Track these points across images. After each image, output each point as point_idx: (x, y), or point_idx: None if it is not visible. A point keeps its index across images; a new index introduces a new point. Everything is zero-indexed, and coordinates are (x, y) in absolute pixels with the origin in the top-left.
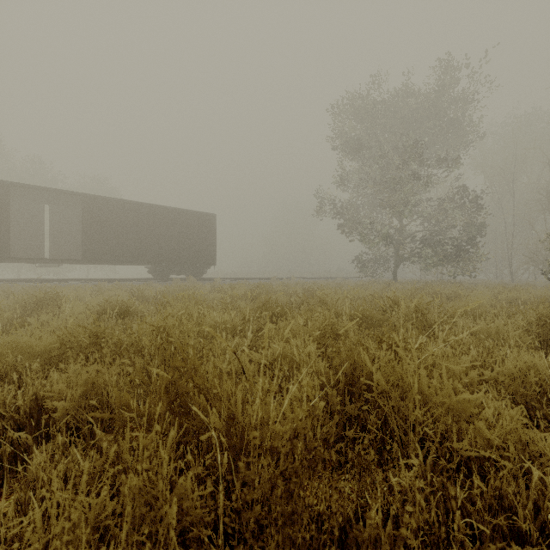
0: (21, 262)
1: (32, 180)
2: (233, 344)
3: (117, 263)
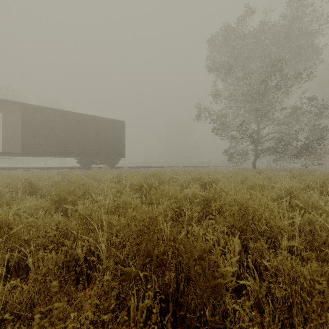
0: None
1: None
2: None
3: (51, 156)
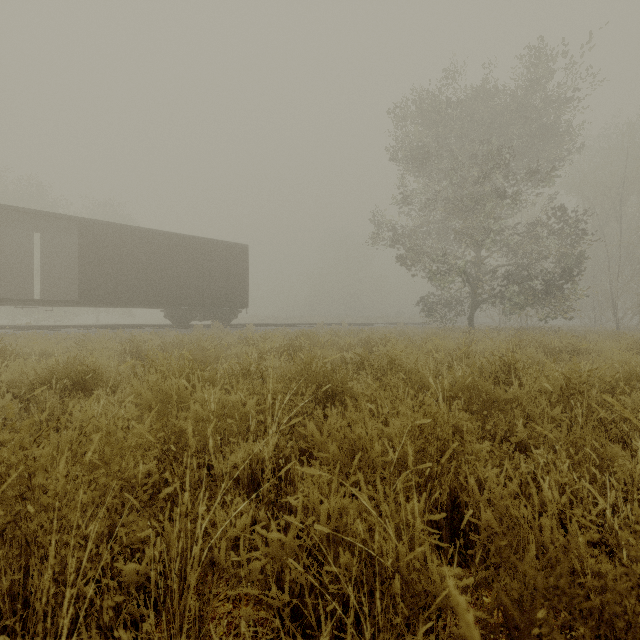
0: None
1: (28, 205)
2: (239, 456)
3: (124, 305)
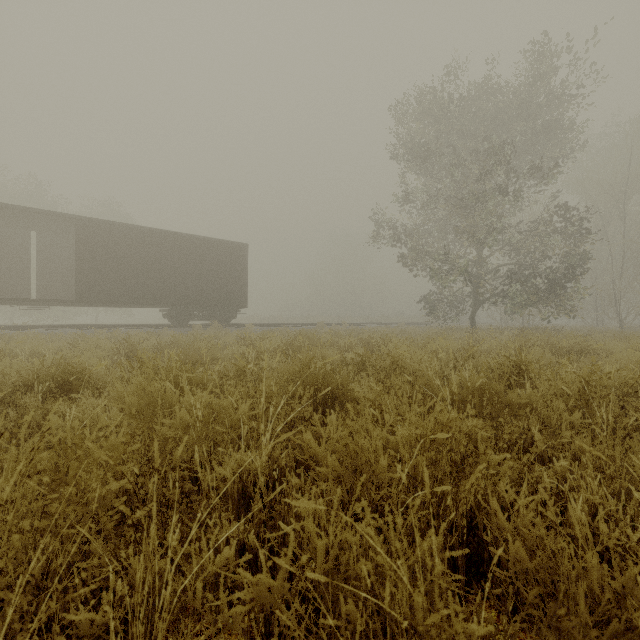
0: None
1: (27, 204)
2: (229, 468)
3: (122, 305)
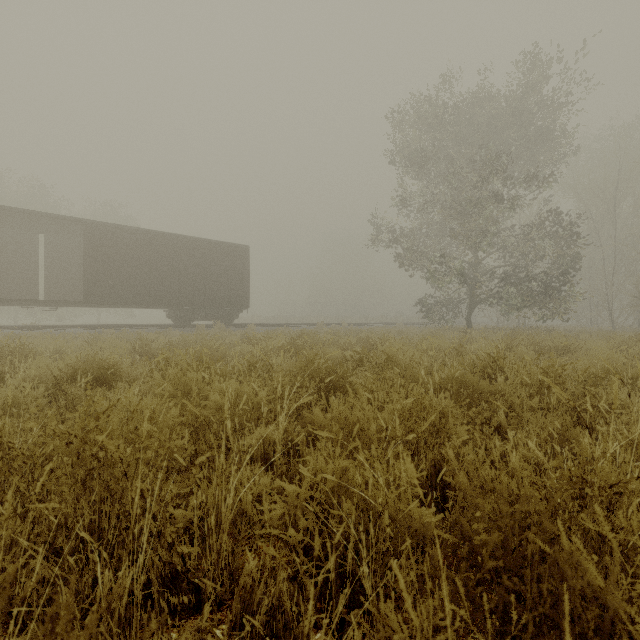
0: (6, 304)
1: (30, 206)
2: (254, 438)
3: (127, 306)
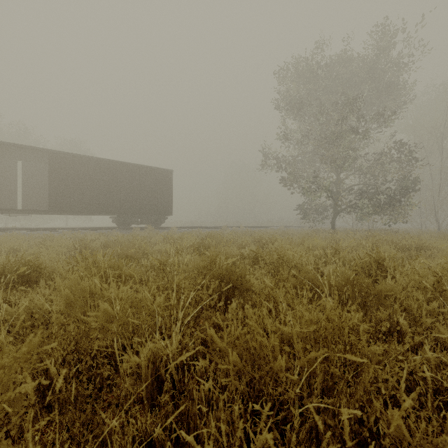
0: None
1: (17, 142)
2: (143, 356)
3: (83, 213)
